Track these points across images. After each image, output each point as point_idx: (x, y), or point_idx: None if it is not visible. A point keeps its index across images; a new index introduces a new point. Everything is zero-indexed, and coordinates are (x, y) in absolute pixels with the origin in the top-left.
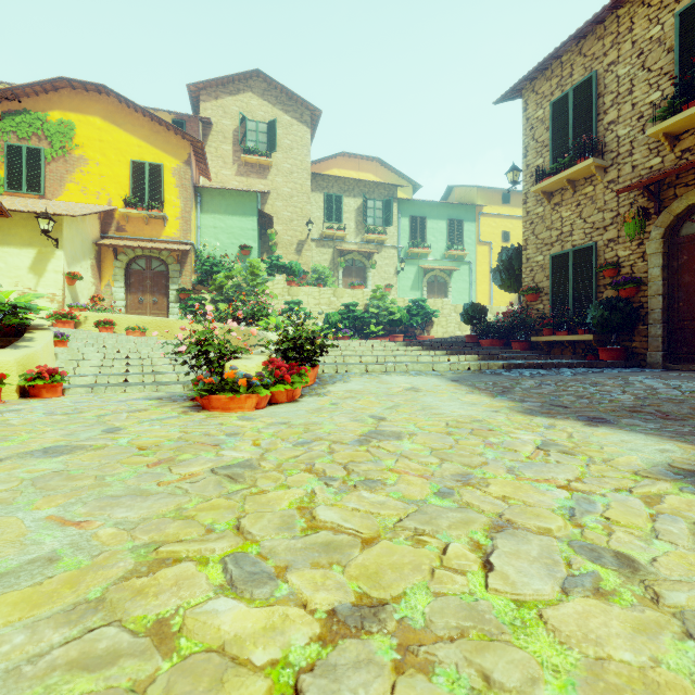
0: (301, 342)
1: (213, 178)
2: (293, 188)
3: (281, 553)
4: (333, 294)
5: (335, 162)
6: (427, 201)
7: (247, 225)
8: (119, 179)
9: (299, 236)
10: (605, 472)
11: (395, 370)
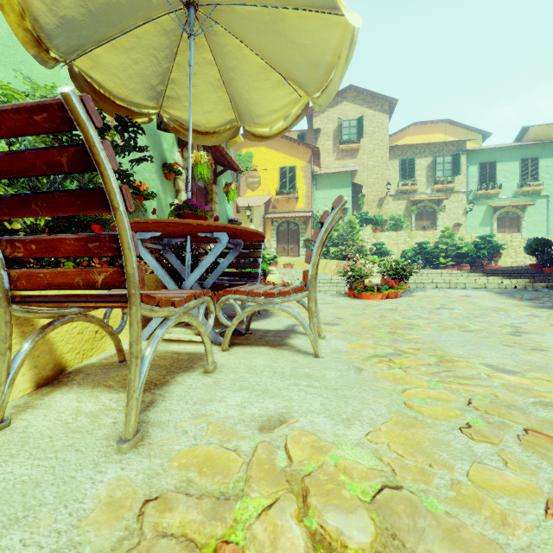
0: (398, 270)
1: (321, 165)
2: (375, 161)
3: (414, 318)
4: (408, 236)
5: (407, 131)
6: (497, 147)
7: (344, 194)
8: (274, 179)
9: (379, 194)
10: (548, 321)
11: (456, 287)
